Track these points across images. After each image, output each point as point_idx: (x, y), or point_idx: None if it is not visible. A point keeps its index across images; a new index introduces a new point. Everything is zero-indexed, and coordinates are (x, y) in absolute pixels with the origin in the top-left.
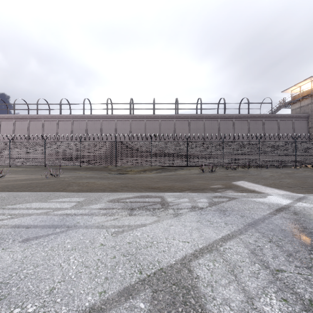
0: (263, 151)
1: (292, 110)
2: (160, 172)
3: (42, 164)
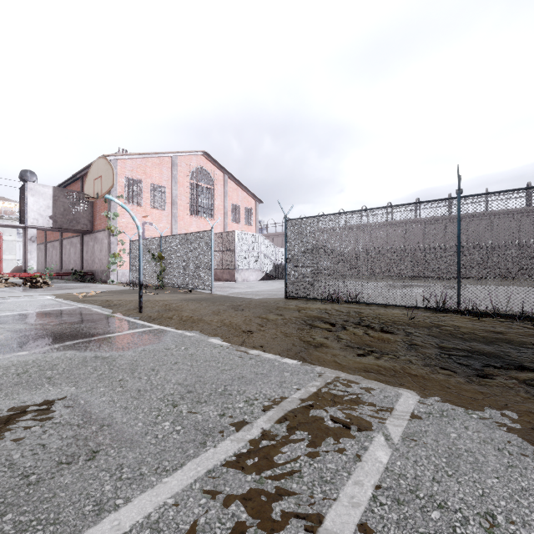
0: None
1: None
2: None
3: None
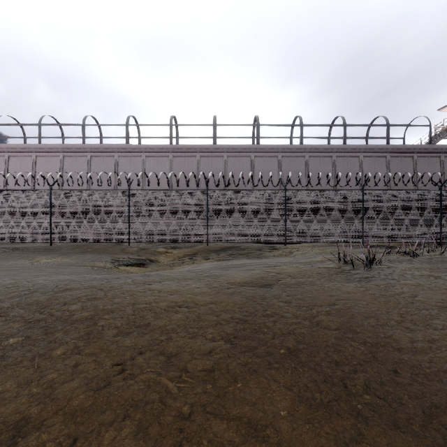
0: None
1: None
2: (227, 257)
3: None
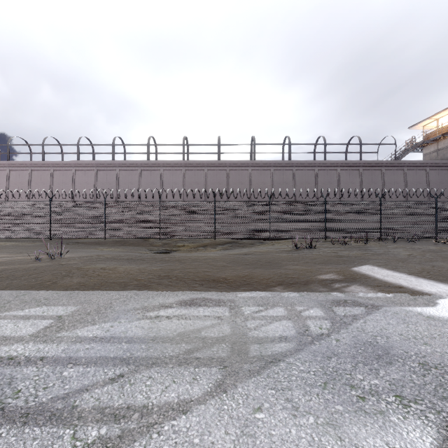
0: (386, 215)
1: (424, 155)
2: (228, 248)
3: (45, 236)
